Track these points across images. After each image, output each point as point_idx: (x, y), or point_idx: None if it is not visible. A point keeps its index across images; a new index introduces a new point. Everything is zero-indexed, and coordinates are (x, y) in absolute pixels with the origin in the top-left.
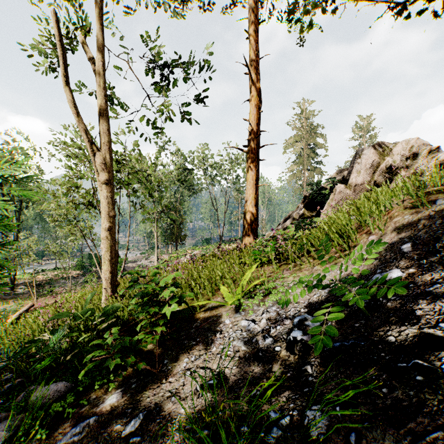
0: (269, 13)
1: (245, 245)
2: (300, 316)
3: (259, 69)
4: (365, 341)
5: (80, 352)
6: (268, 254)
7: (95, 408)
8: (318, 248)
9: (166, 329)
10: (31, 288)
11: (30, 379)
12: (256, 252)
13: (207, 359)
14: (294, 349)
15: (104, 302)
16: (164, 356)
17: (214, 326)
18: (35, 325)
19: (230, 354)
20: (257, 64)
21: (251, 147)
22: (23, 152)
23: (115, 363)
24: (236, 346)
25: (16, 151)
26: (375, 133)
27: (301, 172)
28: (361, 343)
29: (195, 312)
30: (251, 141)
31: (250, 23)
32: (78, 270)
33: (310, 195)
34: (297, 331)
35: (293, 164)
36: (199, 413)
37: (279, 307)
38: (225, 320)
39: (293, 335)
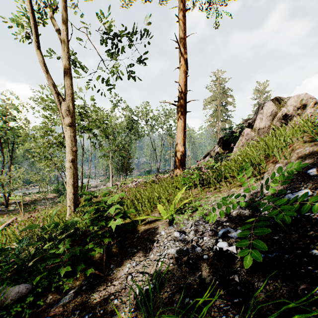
0: (193, 4)
1: (176, 174)
2: (224, 229)
3: (186, 45)
4: (289, 254)
5: (41, 258)
6: (193, 180)
7: (50, 308)
8: (232, 175)
9: (112, 239)
10: (20, 206)
11: (3, 280)
12: (184, 179)
13: (146, 265)
14: (220, 259)
15: (68, 216)
16: (111, 262)
17: (152, 236)
18: (11, 235)
19: (165, 261)
20: (185, 41)
21: (180, 102)
22: (14, 107)
23: (66, 270)
24: (170, 254)
25: (10, 107)
26: (269, 94)
27: (216, 122)
28: (285, 255)
29: (137, 225)
30: (180, 97)
31: (179, 11)
32: (54, 193)
33: (224, 137)
34: (222, 242)
35: (210, 117)
36: (137, 317)
37: (205, 221)
38: (160, 231)
39: (219, 246)
